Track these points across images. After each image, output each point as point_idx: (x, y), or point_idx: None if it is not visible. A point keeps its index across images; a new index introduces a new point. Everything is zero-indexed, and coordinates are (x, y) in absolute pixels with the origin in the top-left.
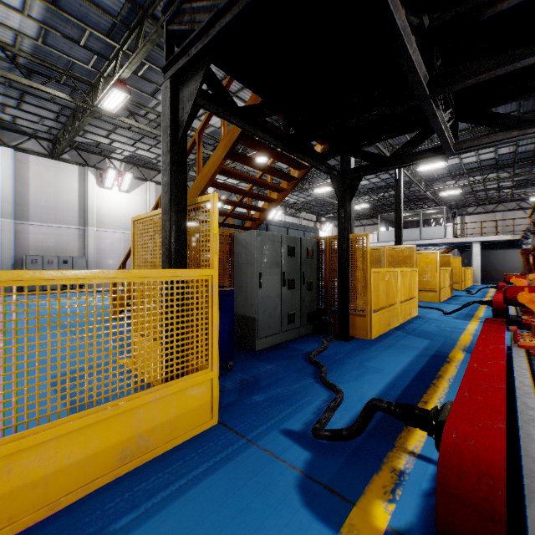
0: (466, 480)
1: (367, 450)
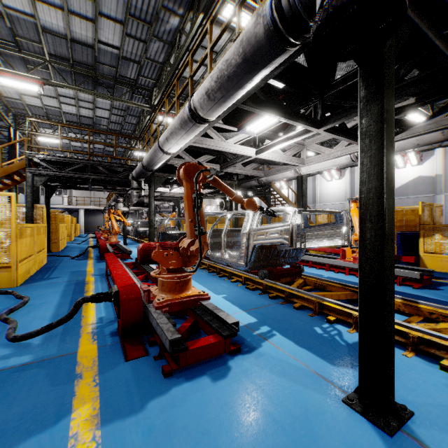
0: (103, 247)
1: (85, 258)
